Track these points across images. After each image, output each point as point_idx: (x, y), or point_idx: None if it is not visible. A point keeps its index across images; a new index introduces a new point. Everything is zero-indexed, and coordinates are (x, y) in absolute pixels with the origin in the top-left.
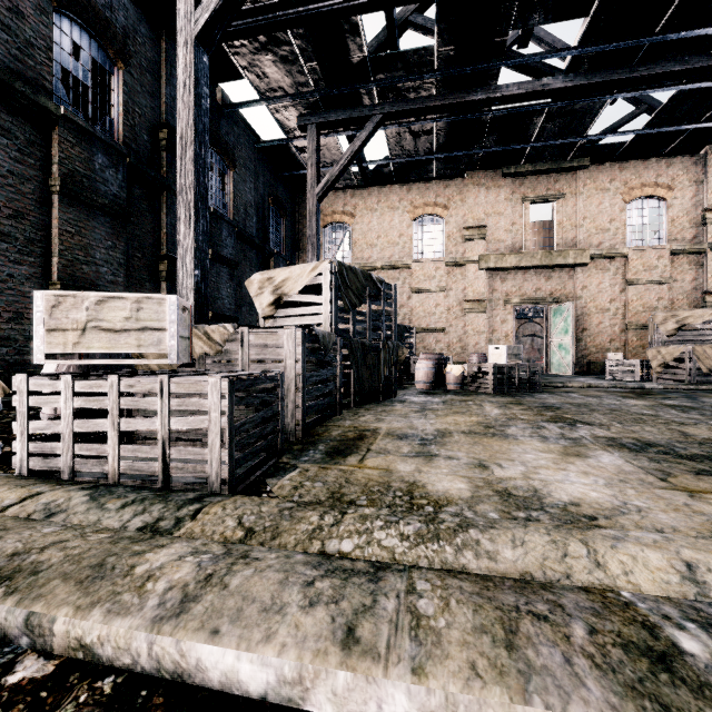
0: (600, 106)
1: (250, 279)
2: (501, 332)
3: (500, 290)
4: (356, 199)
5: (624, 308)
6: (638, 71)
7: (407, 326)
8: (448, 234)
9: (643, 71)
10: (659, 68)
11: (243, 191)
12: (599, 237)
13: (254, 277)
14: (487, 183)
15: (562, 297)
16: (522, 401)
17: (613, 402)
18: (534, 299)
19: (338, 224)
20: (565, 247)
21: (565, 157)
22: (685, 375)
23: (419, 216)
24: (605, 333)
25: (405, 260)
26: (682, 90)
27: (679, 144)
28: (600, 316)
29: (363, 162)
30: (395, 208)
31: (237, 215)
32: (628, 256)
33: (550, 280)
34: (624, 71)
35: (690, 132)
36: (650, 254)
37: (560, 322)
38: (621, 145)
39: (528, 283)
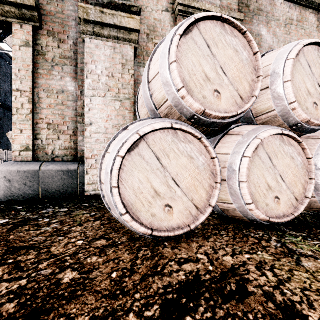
0: None
1: (8, 133)
2: None
3: None
4: None
5: None
6: None
7: None
8: None
9: None
10: None
11: (4, 86)
12: None
13: (10, 132)
14: None
15: None
16: None
17: None
18: None
19: None
20: None
21: None
22: None
23: None
24: None
25: None
26: None
27: None
28: None
29: None
30: None
31: (0, 97)
32: None
33: None
34: None
35: None
36: None
37: None
38: None
39: None
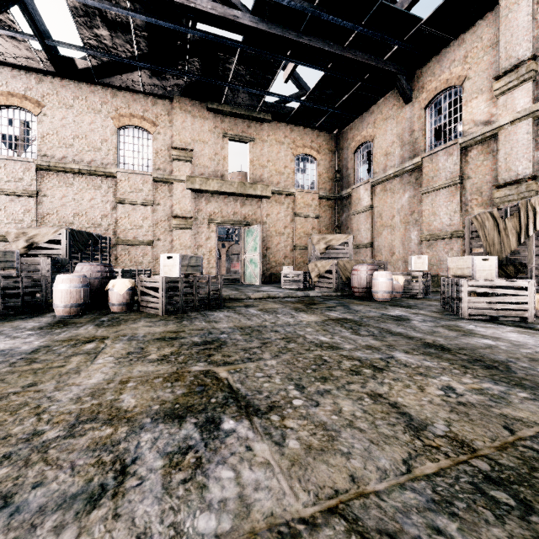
0: (278, 65)
1: None
2: (206, 247)
3: (205, 211)
4: (44, 87)
5: (293, 234)
6: (303, 38)
7: (96, 234)
8: (157, 150)
9: (306, 40)
10: (316, 43)
11: None
12: (277, 178)
13: None
14: (194, 111)
15: (253, 221)
16: (184, 329)
17: (288, 319)
18: (232, 221)
19: (18, 109)
20: (255, 181)
21: (255, 108)
22: (333, 283)
23: (126, 126)
24: (282, 251)
25: (108, 168)
26: (327, 75)
27: (323, 122)
28: (278, 238)
29: (45, 39)
30: (97, 110)
31: None
32: (295, 195)
33: (244, 207)
34: (294, 34)
35: (330, 114)
36: (308, 196)
37: (251, 241)
38: (291, 110)
39: (228, 207)
